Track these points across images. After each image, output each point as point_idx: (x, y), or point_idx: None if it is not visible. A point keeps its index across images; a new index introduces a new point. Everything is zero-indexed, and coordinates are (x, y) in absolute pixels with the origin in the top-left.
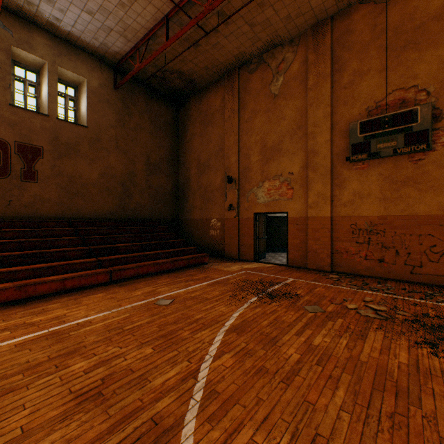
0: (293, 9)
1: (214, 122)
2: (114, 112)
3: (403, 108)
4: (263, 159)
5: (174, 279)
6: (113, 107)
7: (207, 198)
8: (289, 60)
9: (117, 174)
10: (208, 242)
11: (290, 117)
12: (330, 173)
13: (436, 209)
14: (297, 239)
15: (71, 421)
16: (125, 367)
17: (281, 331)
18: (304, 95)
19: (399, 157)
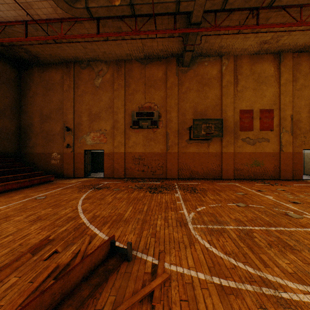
0: (107, 50)
1: (55, 89)
2: None
3: (150, 110)
4: (90, 120)
5: (36, 190)
6: None
7: (49, 139)
8: (105, 71)
9: None
10: (50, 168)
11: (105, 101)
12: (124, 132)
13: (160, 150)
14: (109, 164)
15: (36, 224)
16: (44, 213)
17: (105, 196)
18: (112, 92)
19: (149, 129)
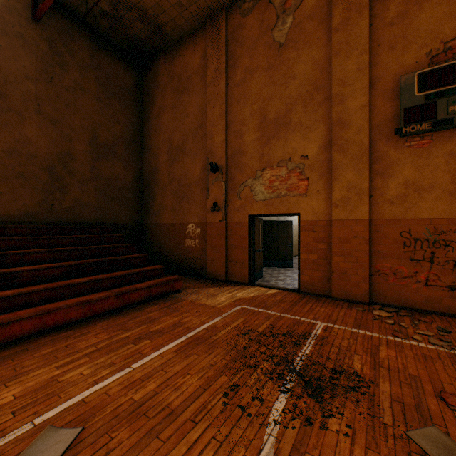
0: None
1: (191, 88)
2: (32, 56)
3: None
4: (263, 137)
5: (115, 334)
6: (31, 47)
7: (181, 195)
8: None
9: (39, 154)
10: (183, 256)
11: (303, 74)
12: (368, 153)
13: None
14: (314, 253)
15: None
16: None
17: None
18: (325, 40)
19: None
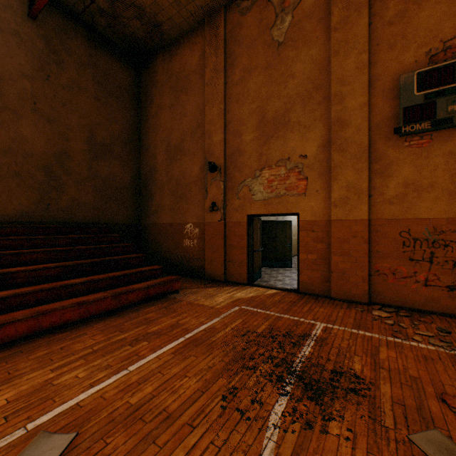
0: None
1: (189, 87)
2: (28, 54)
3: None
4: (262, 136)
5: (111, 335)
6: (27, 45)
7: (179, 195)
8: None
9: (35, 153)
10: (181, 256)
11: (302, 73)
12: (367, 153)
13: None
14: (313, 253)
15: None
16: None
17: None
18: (324, 39)
19: None
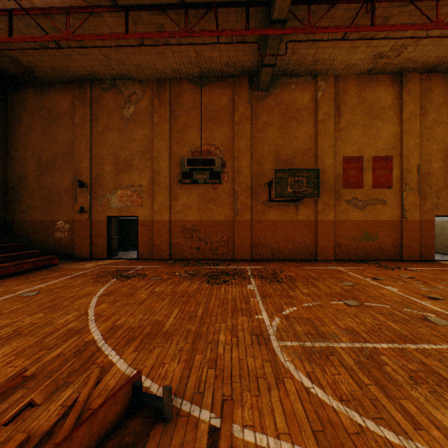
0: (142, 63)
1: (61, 123)
2: None
3: (209, 156)
4: (117, 170)
5: (25, 280)
6: None
7: (51, 199)
8: (140, 96)
9: None
10: (53, 245)
11: (140, 141)
12: (169, 189)
13: (224, 217)
14: (146, 237)
15: (10, 344)
16: (28, 323)
17: (136, 290)
18: (151, 127)
19: (208, 185)
